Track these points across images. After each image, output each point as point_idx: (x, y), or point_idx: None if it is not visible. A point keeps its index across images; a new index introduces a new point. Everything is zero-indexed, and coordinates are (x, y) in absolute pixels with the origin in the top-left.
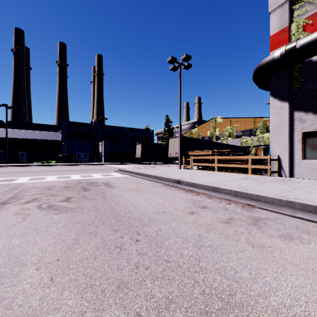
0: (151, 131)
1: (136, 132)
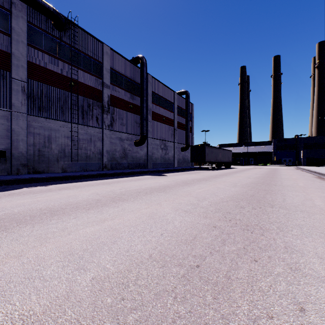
0: None
1: None
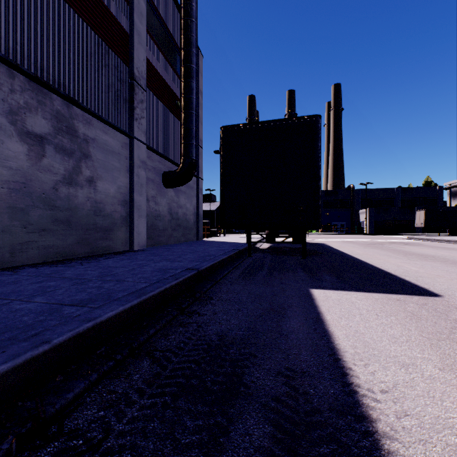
0: (438, 188)
1: (410, 192)
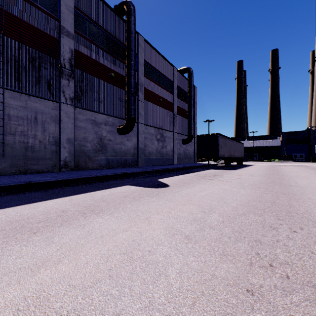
0: None
1: None
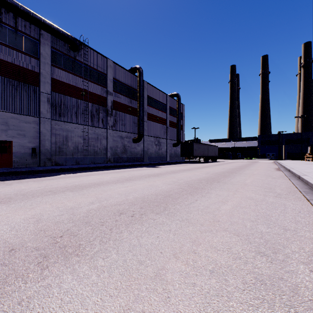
0: None
1: None
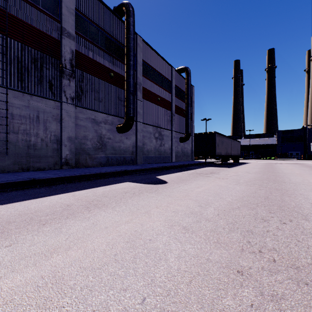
0: None
1: None
